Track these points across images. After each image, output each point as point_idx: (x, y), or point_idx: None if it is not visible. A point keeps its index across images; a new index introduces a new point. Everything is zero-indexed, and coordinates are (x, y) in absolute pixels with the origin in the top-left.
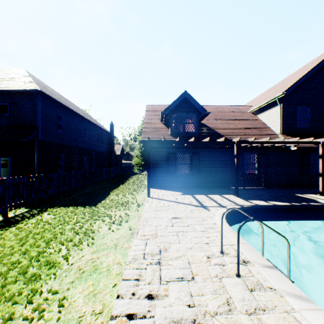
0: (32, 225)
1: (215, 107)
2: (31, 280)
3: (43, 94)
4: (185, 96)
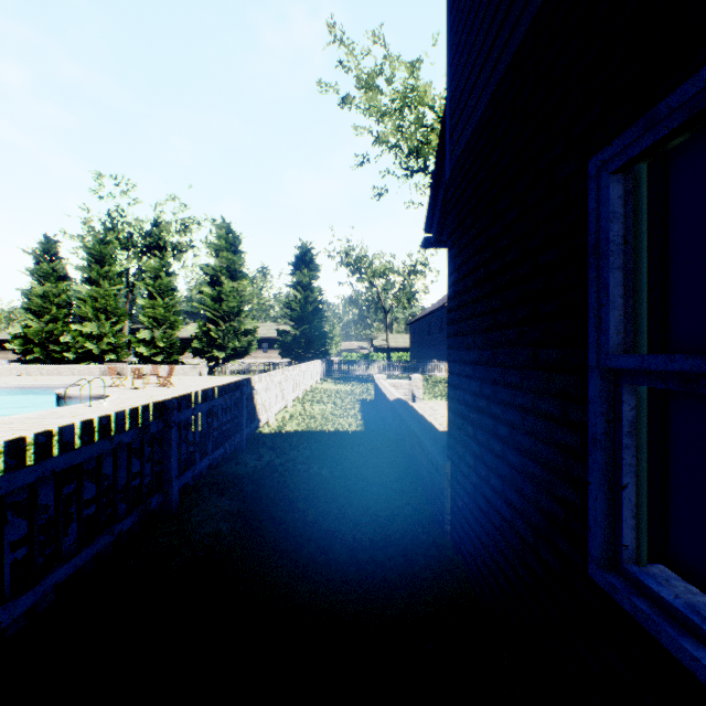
0: None
1: None
2: None
3: None
4: None
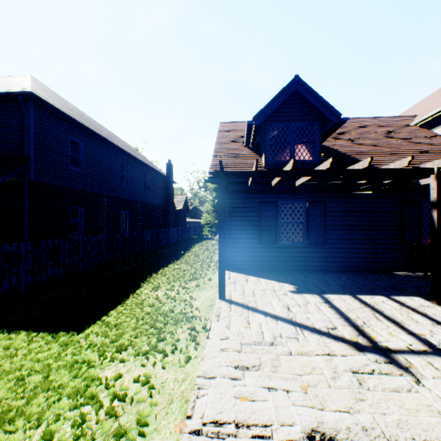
0: None
1: None
2: None
3: (37, 101)
4: (295, 88)
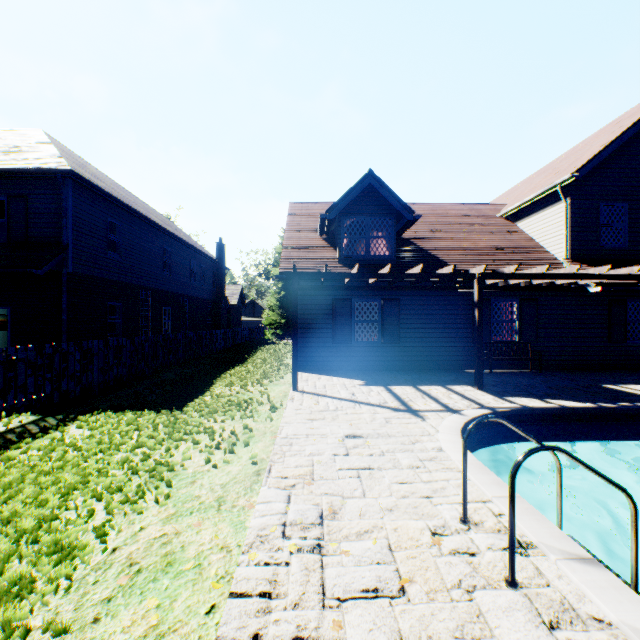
0: (40, 451)
1: (431, 207)
2: (8, 594)
3: (77, 179)
4: (369, 183)
